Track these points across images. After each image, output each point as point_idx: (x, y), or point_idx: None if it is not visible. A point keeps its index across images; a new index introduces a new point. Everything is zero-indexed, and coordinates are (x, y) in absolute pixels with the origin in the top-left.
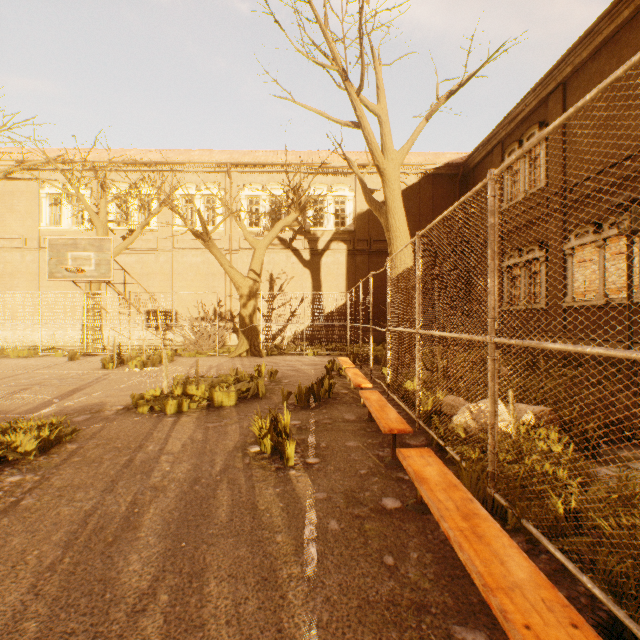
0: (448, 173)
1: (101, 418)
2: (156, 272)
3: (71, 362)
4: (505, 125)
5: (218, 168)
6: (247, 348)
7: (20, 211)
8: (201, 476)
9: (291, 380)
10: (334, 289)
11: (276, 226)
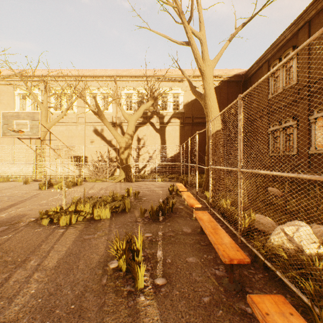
0: (236, 80)
1: (13, 229)
2: (76, 135)
3: (24, 185)
4: (271, 49)
5: (109, 78)
6: (124, 177)
7: (4, 103)
8: (57, 304)
9: (147, 198)
10: (173, 144)
11: (140, 108)
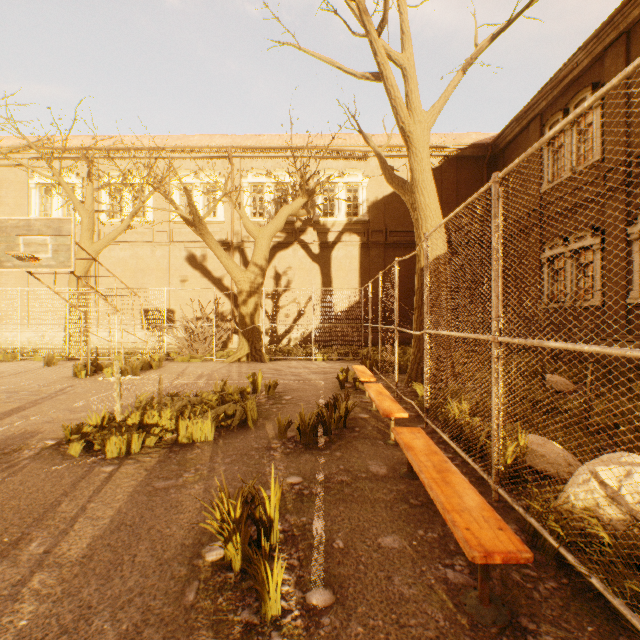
0: (474, 155)
1: (6, 465)
2: (152, 268)
3: (45, 368)
4: (548, 91)
5: (218, 153)
6: (247, 352)
7: (8, 203)
8: None
9: (294, 396)
10: (346, 286)
11: (280, 213)
